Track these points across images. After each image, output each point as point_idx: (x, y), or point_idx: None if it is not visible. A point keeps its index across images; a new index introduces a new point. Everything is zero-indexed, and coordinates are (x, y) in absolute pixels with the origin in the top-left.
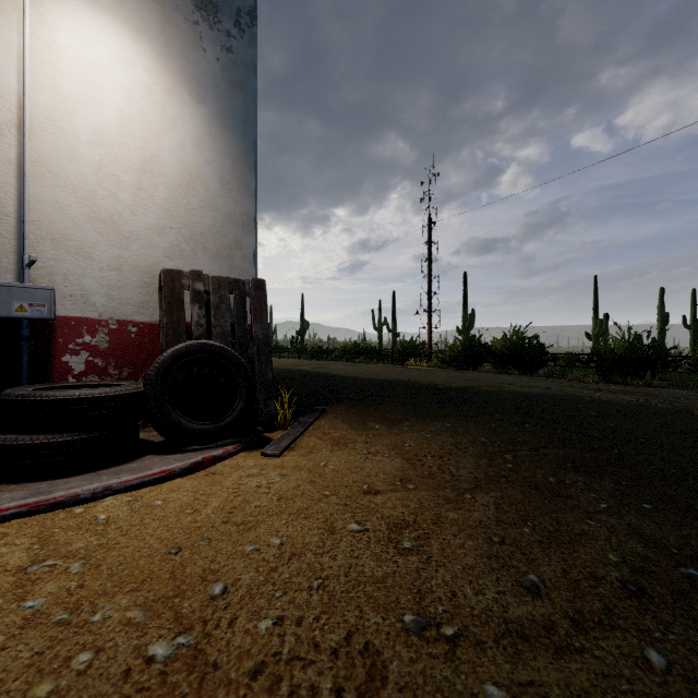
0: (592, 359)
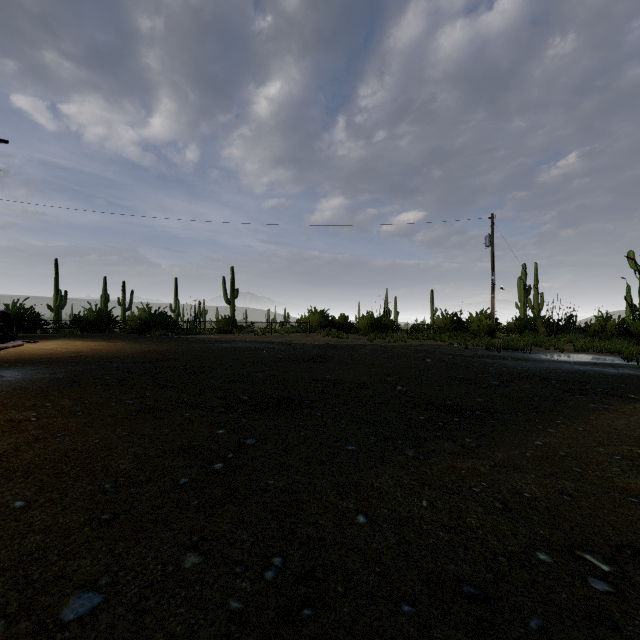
0: (75, 323)
